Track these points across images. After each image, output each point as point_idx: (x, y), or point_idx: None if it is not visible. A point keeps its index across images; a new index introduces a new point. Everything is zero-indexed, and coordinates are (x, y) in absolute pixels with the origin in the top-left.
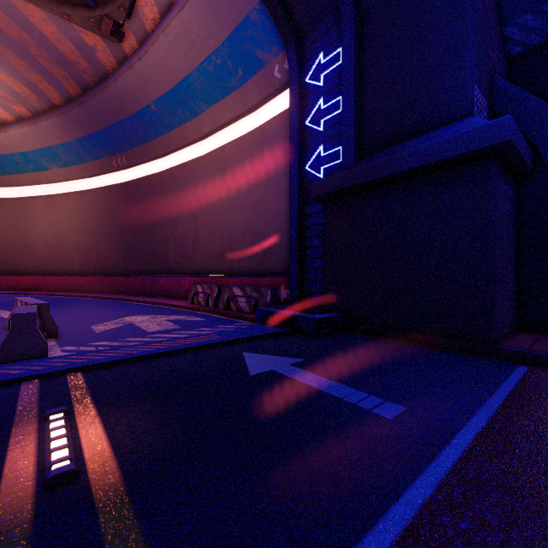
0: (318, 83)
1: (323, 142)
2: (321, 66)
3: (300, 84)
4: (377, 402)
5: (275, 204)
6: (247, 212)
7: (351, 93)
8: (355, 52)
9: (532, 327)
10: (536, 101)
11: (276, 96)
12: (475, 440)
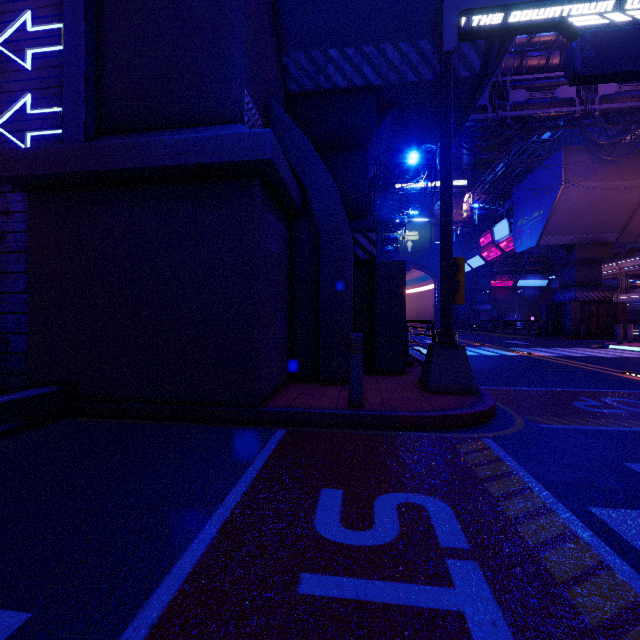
0: None
1: (31, 90)
2: None
3: None
4: None
5: None
6: None
7: (79, 24)
8: None
9: (302, 376)
10: (305, 140)
11: None
12: None
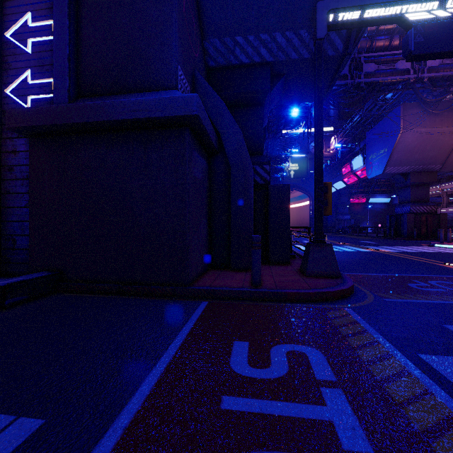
0: None
1: (31, 67)
2: None
3: None
4: None
5: None
6: None
7: (65, 21)
8: None
9: (217, 265)
10: (220, 100)
11: None
12: (116, 447)
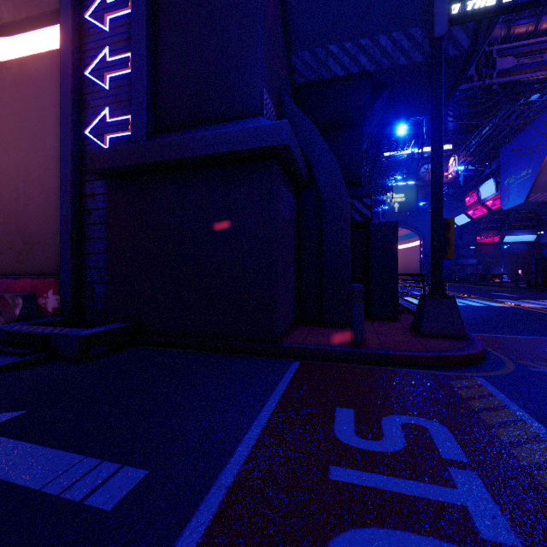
0: (102, 25)
1: (109, 104)
2: (107, 5)
3: (77, 18)
4: (105, 476)
5: (43, 175)
6: None
7: (143, 52)
8: (148, 4)
9: (308, 320)
10: (310, 124)
11: (45, 25)
12: (222, 505)
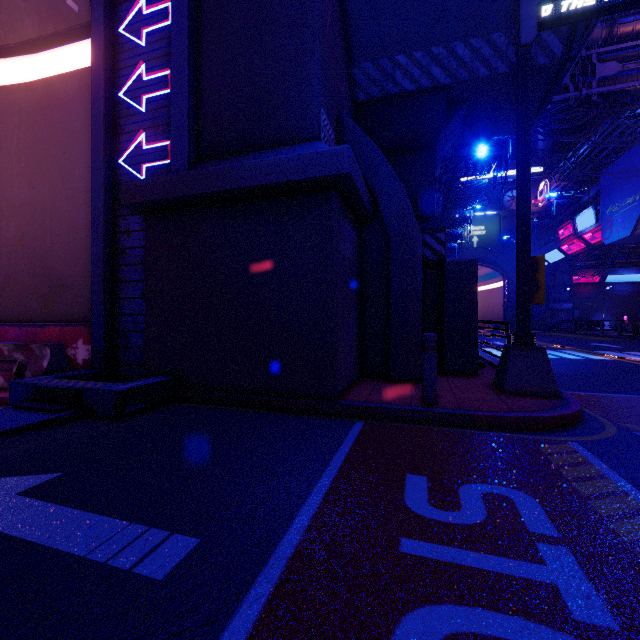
0: (138, 40)
1: (146, 129)
2: (143, 17)
3: (111, 32)
4: (153, 544)
5: (72, 210)
6: (19, 217)
7: (184, 69)
8: (190, 15)
9: (371, 374)
10: (374, 148)
11: (74, 40)
12: (283, 576)
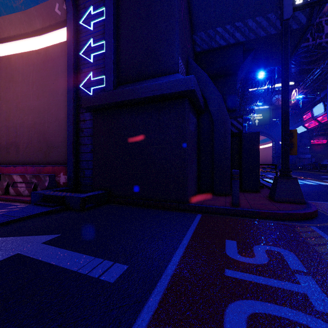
0: (89, 27)
1: (92, 70)
2: (91, 16)
3: (76, 24)
4: (107, 267)
5: (57, 110)
6: (33, 114)
7: (111, 40)
8: (114, 14)
9: (204, 191)
10: (205, 75)
11: (58, 28)
12: (169, 284)
